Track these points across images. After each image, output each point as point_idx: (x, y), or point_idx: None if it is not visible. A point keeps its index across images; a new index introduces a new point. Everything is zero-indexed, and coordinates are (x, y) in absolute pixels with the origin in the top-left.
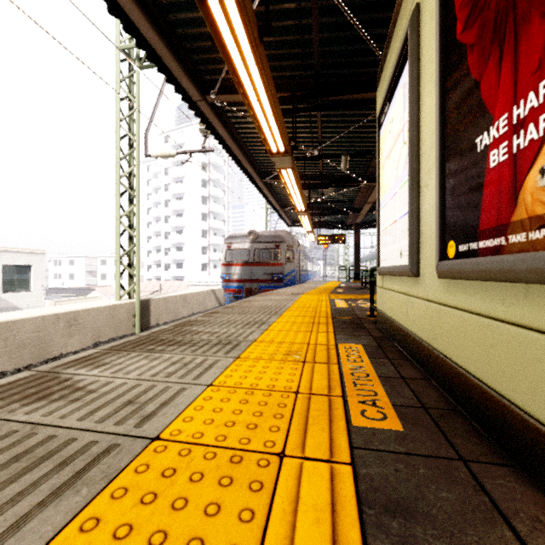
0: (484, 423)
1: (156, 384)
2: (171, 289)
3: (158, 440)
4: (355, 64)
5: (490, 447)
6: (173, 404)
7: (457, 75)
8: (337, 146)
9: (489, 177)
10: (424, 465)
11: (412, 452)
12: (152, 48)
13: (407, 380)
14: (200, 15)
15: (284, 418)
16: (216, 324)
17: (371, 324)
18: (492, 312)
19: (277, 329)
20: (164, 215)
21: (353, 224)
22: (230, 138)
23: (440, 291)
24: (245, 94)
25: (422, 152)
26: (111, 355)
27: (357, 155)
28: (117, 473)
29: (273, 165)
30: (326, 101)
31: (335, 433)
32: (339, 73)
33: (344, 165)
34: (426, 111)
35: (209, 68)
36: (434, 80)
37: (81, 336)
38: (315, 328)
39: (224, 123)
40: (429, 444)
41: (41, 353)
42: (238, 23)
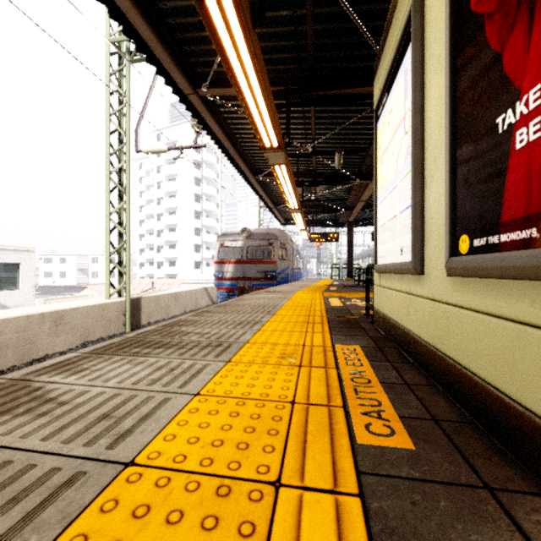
0: (506, 440)
1: (137, 393)
2: (164, 287)
3: (133, 466)
4: (350, 58)
5: (516, 470)
6: (154, 419)
7: (472, 50)
8: (331, 143)
9: (514, 160)
10: (445, 495)
11: (429, 478)
12: (140, 37)
13: (412, 386)
14: (191, 4)
15: (280, 435)
16: (207, 323)
17: (368, 323)
18: (518, 314)
19: (270, 329)
20: (157, 213)
21: (346, 222)
22: (222, 133)
23: (449, 290)
24: (237, 84)
25: (427, 140)
26: (91, 359)
27: (351, 152)
28: (77, 512)
29: (266, 162)
30: (320, 97)
31: (339, 453)
32: (333, 67)
33: (338, 162)
34: (431, 96)
35: (200, 60)
36: (442, 61)
37: (68, 336)
38: (310, 328)
39: (216, 119)
40: (447, 466)
41: (25, 354)
42: (229, 6)
